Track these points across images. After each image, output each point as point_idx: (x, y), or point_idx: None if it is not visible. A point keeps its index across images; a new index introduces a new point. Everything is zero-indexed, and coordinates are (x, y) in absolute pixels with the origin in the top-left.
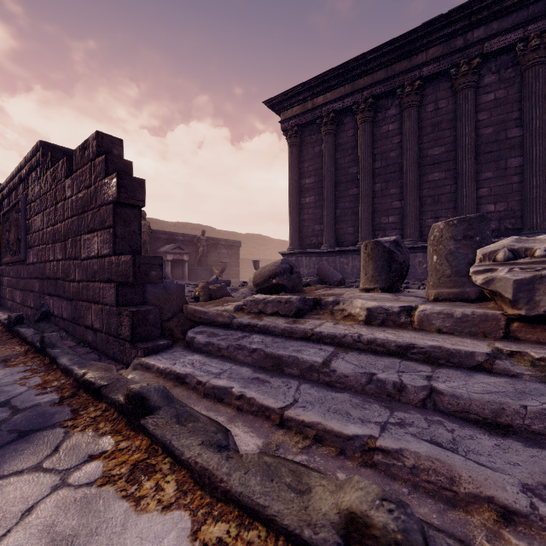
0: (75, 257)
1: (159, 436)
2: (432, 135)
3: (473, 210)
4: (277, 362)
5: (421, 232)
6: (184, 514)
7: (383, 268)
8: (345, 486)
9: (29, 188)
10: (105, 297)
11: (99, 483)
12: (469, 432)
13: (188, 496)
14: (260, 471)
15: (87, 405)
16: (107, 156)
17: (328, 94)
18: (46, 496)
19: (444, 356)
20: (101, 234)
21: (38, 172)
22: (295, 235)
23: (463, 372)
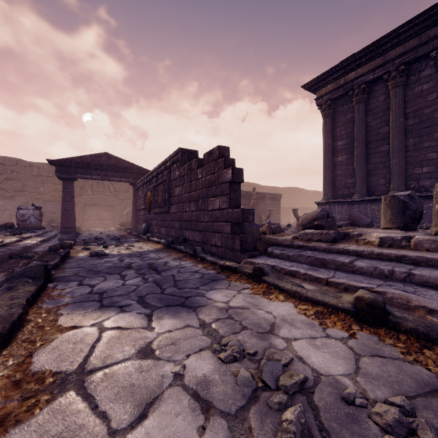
0: (204, 209)
1: (272, 282)
2: None
3: None
4: (322, 262)
5: None
6: (290, 303)
7: (398, 213)
8: (356, 293)
9: (171, 173)
10: (224, 229)
11: (252, 294)
12: (425, 289)
13: (289, 299)
14: (319, 292)
15: (231, 275)
16: (225, 158)
17: (359, 69)
18: (236, 294)
19: (424, 261)
20: (222, 197)
21: (178, 165)
22: (328, 188)
23: (434, 268)
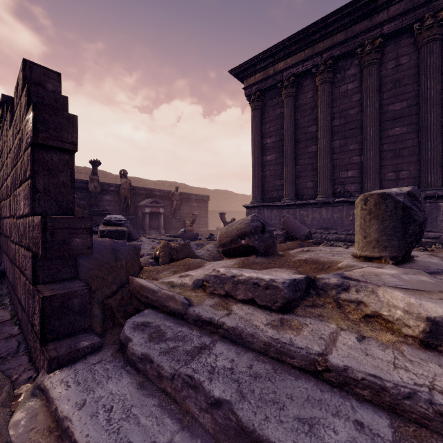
0: (14, 215)
1: None
2: (392, 91)
3: (438, 162)
4: None
5: (382, 185)
6: None
7: (394, 230)
8: None
9: None
10: (26, 268)
11: None
12: None
13: None
14: None
15: None
16: (29, 86)
17: (289, 59)
18: None
19: None
20: (25, 187)
21: (2, 127)
22: (257, 190)
23: None
